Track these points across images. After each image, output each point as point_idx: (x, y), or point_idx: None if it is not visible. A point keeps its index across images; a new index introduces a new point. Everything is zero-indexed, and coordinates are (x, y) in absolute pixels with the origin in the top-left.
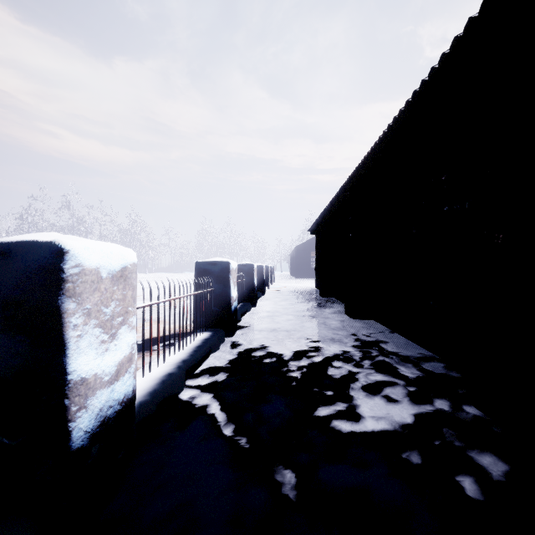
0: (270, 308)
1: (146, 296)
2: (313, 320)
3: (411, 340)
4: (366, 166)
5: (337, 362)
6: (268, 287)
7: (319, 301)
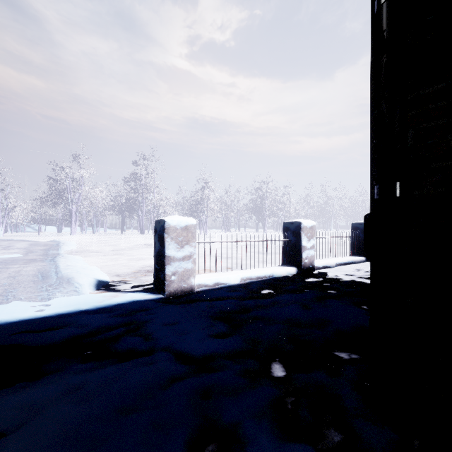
0: None
1: None
2: None
3: None
4: None
5: None
6: None
7: None
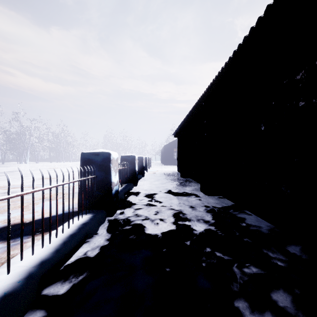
0: (147, 187)
1: (61, 178)
2: (178, 197)
3: (260, 216)
4: (219, 81)
5: (206, 246)
6: (147, 171)
7: (181, 181)
